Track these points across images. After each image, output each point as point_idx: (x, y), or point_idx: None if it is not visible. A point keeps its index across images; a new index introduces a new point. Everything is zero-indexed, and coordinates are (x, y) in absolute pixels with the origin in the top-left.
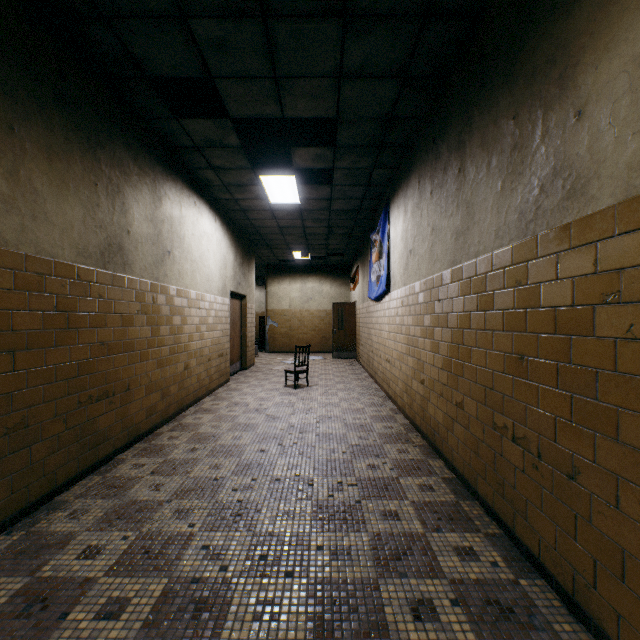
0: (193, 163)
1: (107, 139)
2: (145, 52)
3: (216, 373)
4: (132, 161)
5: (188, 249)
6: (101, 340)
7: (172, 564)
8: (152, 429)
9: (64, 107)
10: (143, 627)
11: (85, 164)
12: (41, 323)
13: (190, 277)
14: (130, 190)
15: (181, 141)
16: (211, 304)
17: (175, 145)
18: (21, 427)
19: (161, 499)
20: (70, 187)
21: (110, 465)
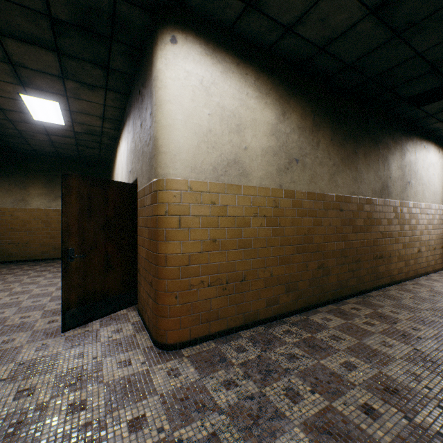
0: (424, 123)
1: (381, 137)
2: (406, 91)
3: (439, 259)
4: (391, 141)
5: (419, 177)
6: (379, 231)
7: (438, 328)
8: (399, 281)
9: (368, 134)
10: (431, 337)
11: (374, 153)
12: (362, 223)
13: (420, 194)
14: (390, 156)
15: (418, 116)
16: (435, 210)
17: (413, 119)
18: (357, 261)
19: (420, 308)
20: (369, 166)
21: (383, 289)
